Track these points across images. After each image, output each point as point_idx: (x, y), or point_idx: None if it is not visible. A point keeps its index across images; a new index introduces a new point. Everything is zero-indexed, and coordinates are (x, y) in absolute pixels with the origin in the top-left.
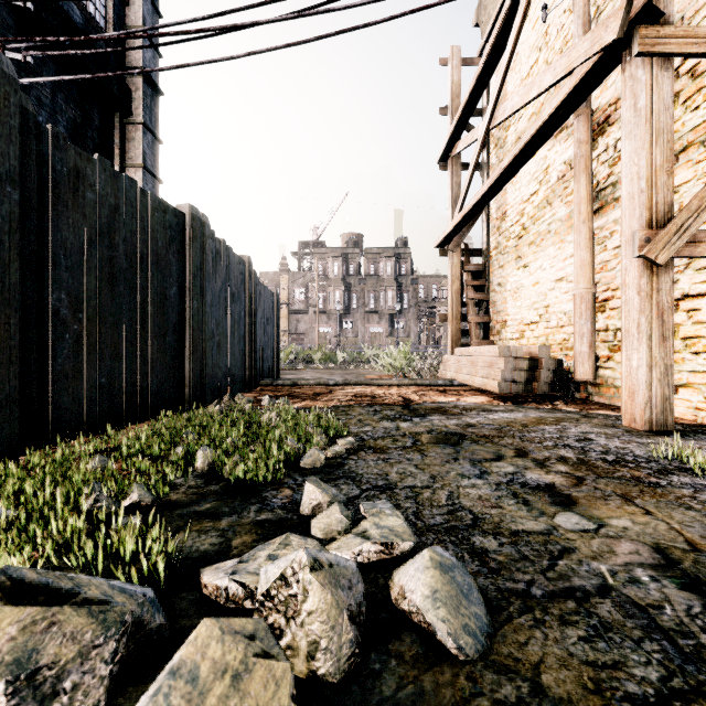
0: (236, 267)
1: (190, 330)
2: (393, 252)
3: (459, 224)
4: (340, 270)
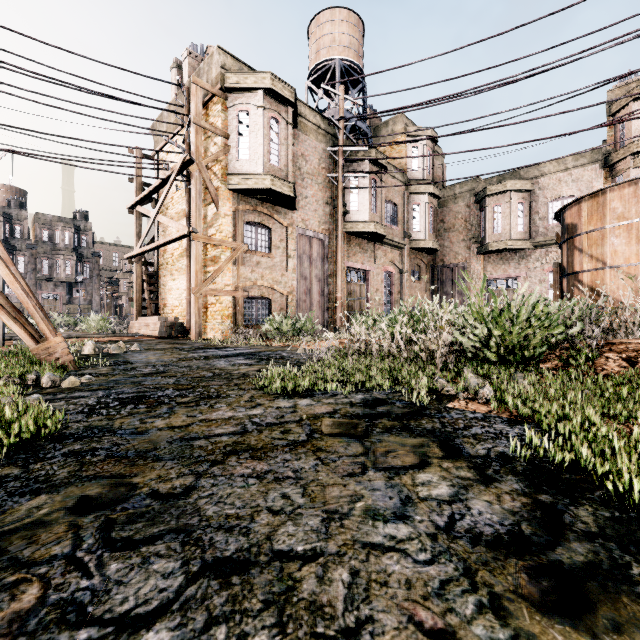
0: None
1: None
2: (72, 222)
3: (141, 253)
4: (0, 231)
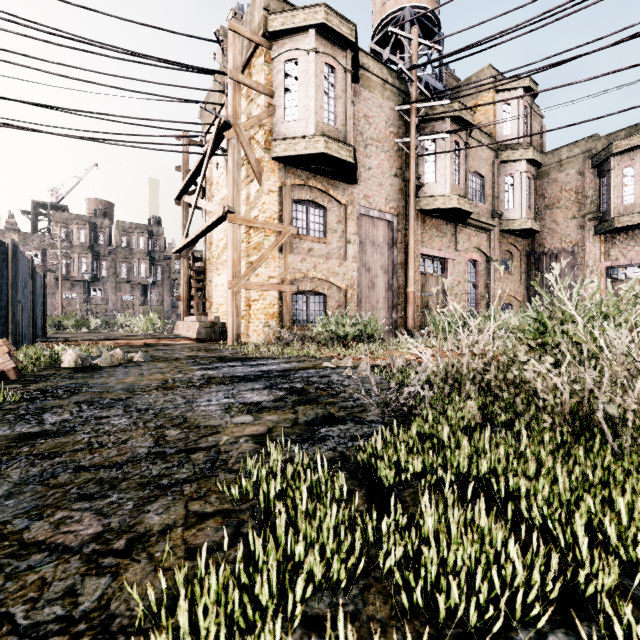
0: (26, 265)
1: (12, 307)
2: (146, 228)
3: (185, 246)
4: (87, 238)
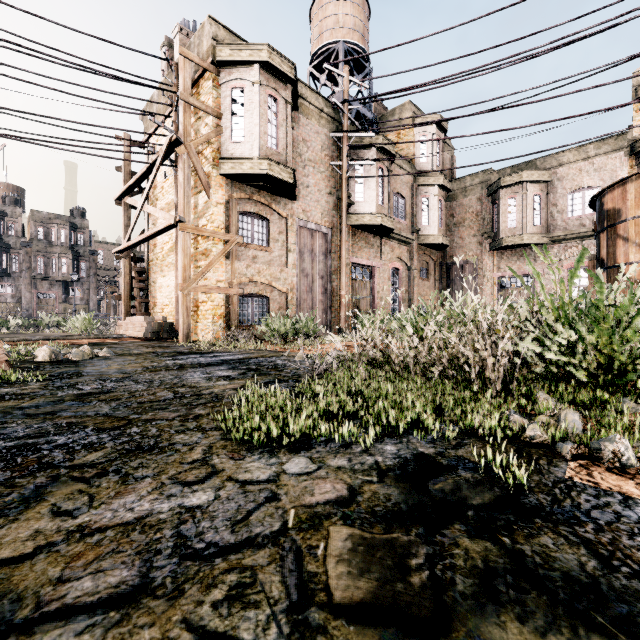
0: None
1: None
2: (68, 220)
3: (128, 247)
4: None
